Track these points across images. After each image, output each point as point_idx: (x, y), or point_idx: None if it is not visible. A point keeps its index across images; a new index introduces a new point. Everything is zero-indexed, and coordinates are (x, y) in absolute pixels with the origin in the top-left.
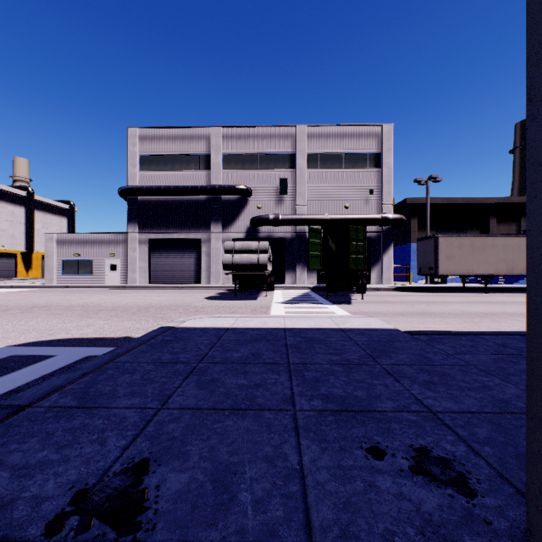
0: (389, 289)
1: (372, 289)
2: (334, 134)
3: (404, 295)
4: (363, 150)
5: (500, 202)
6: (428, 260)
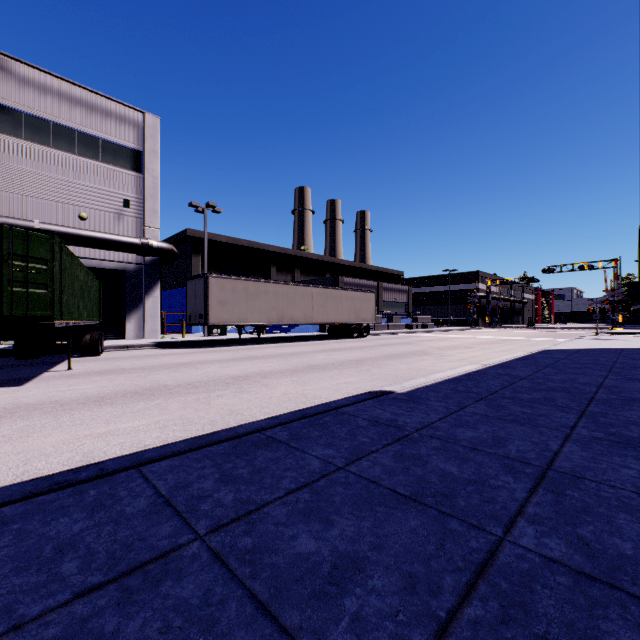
0: (147, 345)
1: (119, 347)
2: (59, 91)
3: (161, 354)
4: (114, 138)
5: (280, 252)
6: (199, 306)
